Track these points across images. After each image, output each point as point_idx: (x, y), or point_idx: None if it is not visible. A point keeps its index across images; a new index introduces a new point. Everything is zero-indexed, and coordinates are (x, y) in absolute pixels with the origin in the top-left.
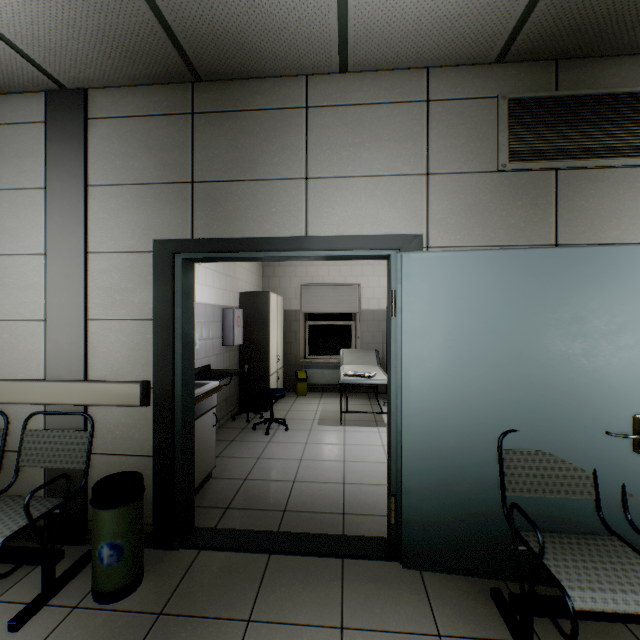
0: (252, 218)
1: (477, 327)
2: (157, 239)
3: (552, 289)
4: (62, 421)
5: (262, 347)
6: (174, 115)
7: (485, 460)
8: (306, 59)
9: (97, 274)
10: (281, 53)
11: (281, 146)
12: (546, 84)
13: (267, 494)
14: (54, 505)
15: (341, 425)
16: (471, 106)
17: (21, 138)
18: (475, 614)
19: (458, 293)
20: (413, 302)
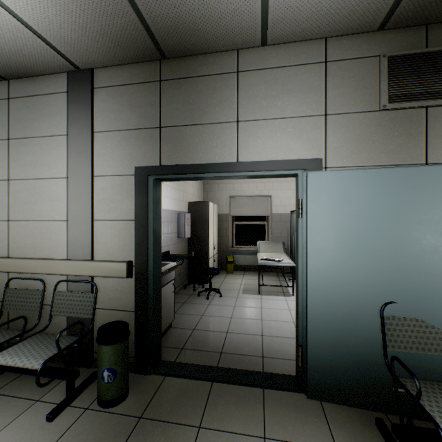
0: (200, 150)
1: (364, 225)
2: (137, 166)
3: (424, 197)
4: (77, 286)
5: (203, 239)
6: (148, 83)
7: (370, 323)
8: (238, 38)
9: (99, 190)
10: (220, 35)
11: (220, 100)
12: (418, 43)
13: (209, 340)
14: (73, 341)
15: (258, 294)
16: (359, 63)
17: (53, 103)
18: (363, 436)
19: (349, 200)
20: (315, 207)
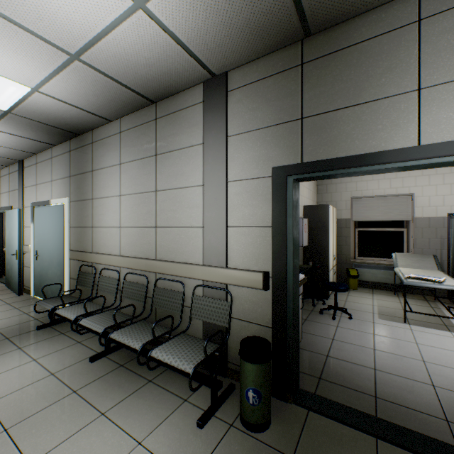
0: (356, 138)
1: None
2: (274, 166)
3: None
4: (213, 292)
5: (322, 248)
6: (286, 70)
7: None
8: None
9: (233, 196)
10: None
11: (388, 66)
12: None
13: (352, 375)
14: (214, 348)
15: (404, 323)
16: None
17: (190, 115)
18: None
19: None
20: None
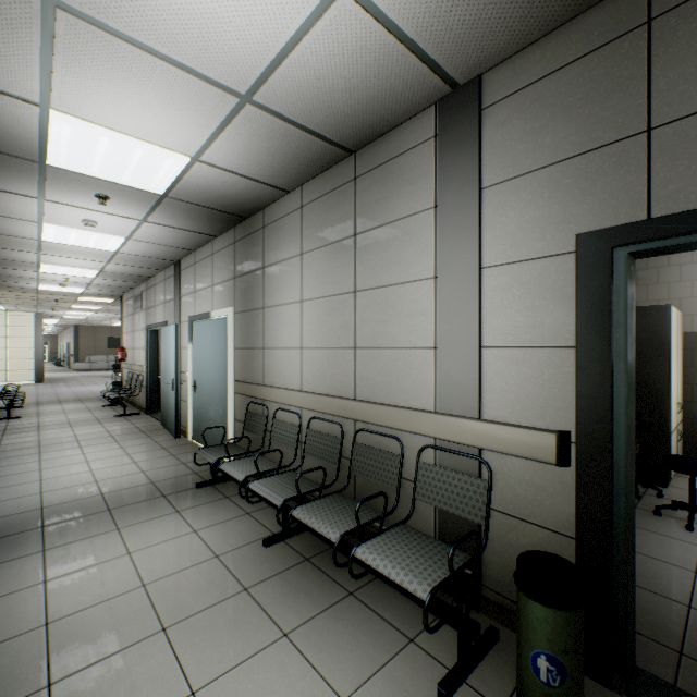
0: None
1: None
2: (581, 232)
3: None
4: (453, 460)
5: (653, 389)
6: (610, 42)
7: None
8: None
9: (491, 292)
10: None
11: None
12: None
13: None
14: (461, 561)
15: None
16: None
17: (412, 163)
18: None
19: None
20: None
